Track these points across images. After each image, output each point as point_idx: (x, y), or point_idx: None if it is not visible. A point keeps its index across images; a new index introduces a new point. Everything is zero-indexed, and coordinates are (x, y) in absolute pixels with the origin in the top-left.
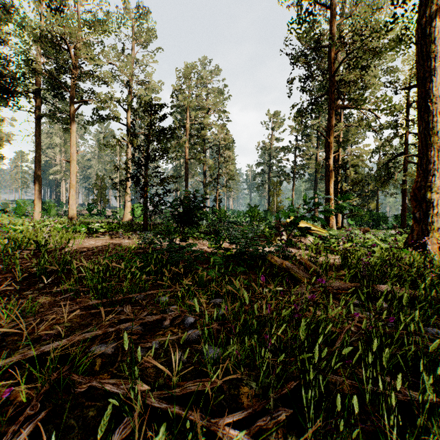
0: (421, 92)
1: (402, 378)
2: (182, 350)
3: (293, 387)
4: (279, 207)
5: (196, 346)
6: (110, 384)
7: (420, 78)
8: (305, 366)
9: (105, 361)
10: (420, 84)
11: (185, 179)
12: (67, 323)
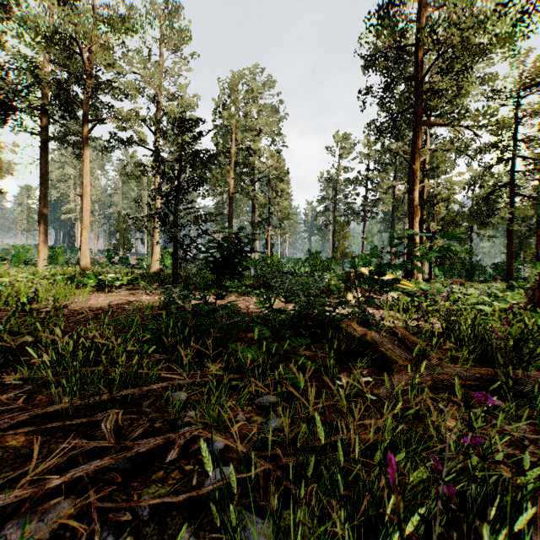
0: None
1: None
2: (194, 522)
3: None
4: (347, 254)
5: (223, 513)
6: None
7: None
8: None
9: None
10: None
11: (229, 219)
12: None
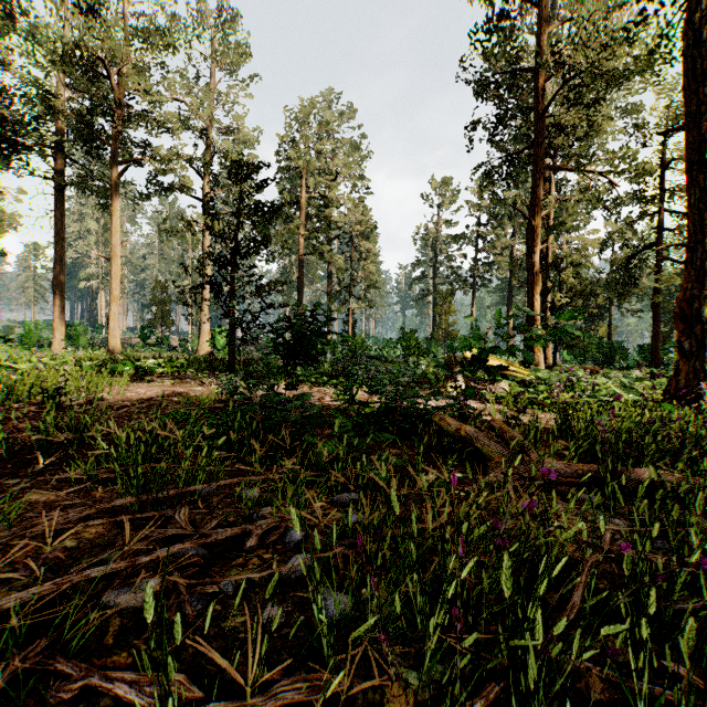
0: (692, 138)
1: (701, 661)
2: (277, 597)
3: (494, 694)
4: (450, 333)
5: (305, 590)
6: (125, 682)
7: (691, 113)
8: (521, 657)
9: (128, 623)
10: (690, 125)
11: (299, 288)
12: (71, 542)
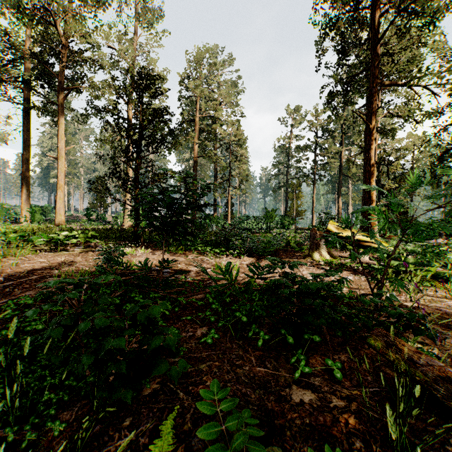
0: None
1: None
2: None
3: None
4: (299, 212)
5: None
6: None
7: None
8: None
9: None
10: None
11: (193, 180)
12: None
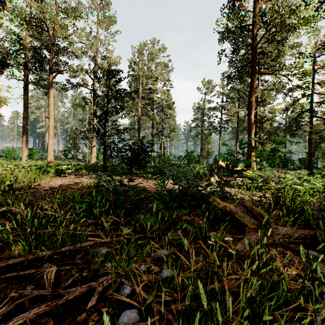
0: None
1: None
2: None
3: None
4: (209, 153)
5: None
6: None
7: None
8: None
9: None
10: None
11: (138, 131)
12: None
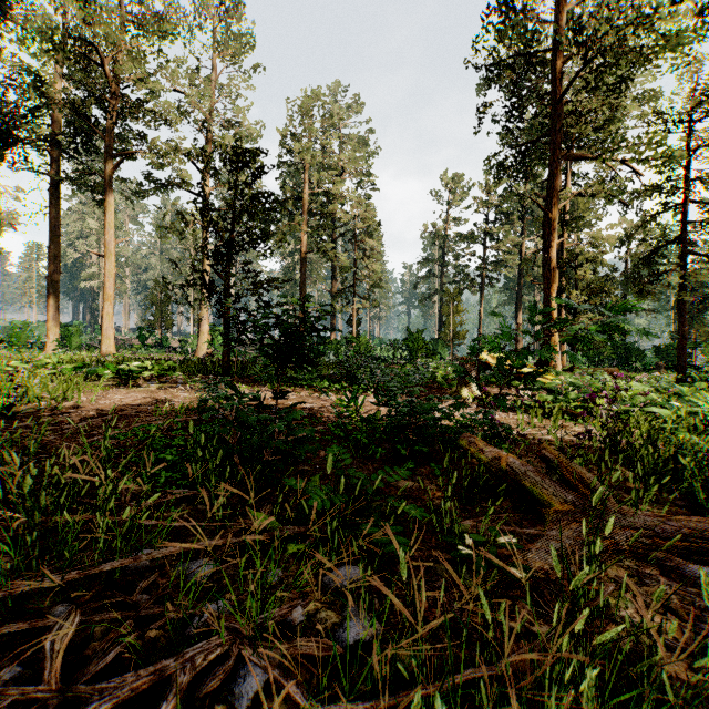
0: None
1: None
2: None
3: None
4: (458, 334)
5: None
6: None
7: None
8: None
9: None
10: None
11: (301, 287)
12: None
